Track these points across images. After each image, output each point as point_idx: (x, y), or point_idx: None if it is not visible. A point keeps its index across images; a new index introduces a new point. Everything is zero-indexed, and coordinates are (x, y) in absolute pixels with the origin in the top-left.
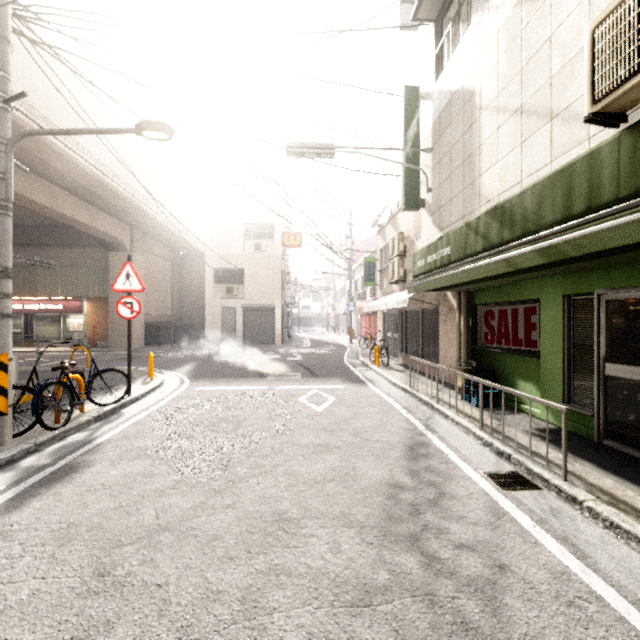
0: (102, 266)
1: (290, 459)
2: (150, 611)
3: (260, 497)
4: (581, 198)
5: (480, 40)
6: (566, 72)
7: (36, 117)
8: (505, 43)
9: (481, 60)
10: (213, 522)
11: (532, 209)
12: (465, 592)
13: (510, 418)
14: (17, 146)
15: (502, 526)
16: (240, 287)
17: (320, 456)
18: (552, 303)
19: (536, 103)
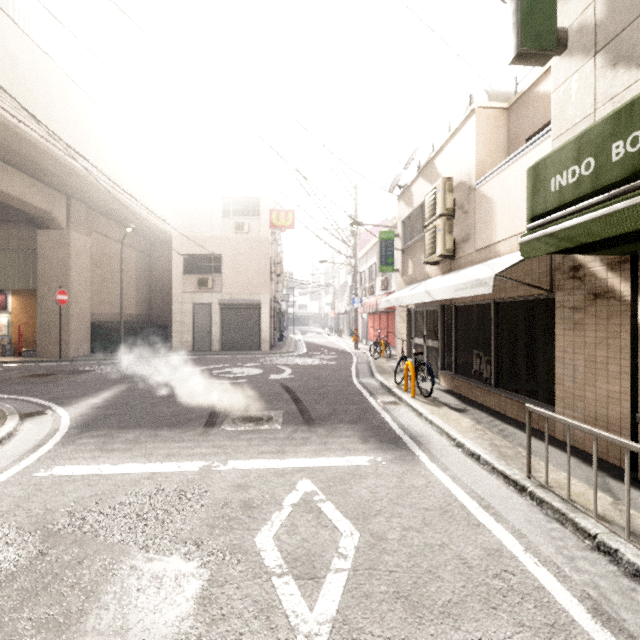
0: (31, 249)
1: None
2: None
3: None
4: None
5: None
6: None
7: None
8: None
9: None
10: None
11: None
12: None
13: None
14: None
15: None
16: (217, 278)
17: None
18: None
19: None
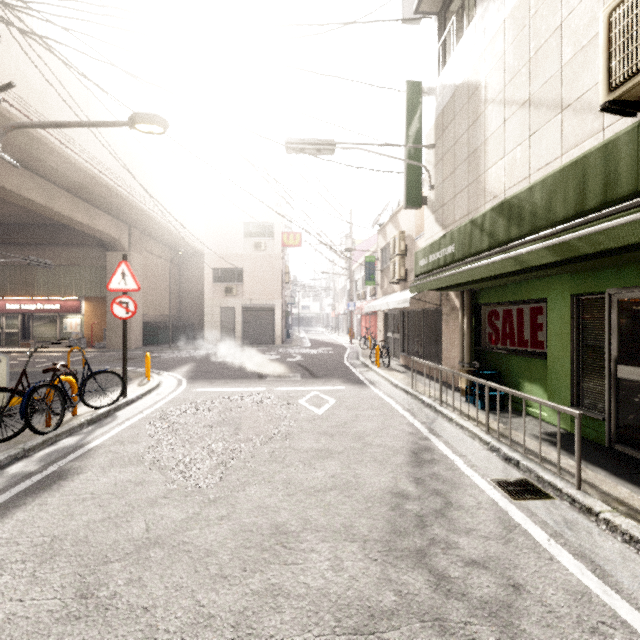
0: (100, 266)
1: (289, 465)
2: (135, 639)
3: (257, 507)
4: (596, 192)
5: (485, 31)
6: (578, 60)
7: (31, 113)
8: (512, 33)
9: (486, 52)
10: (207, 535)
11: (542, 204)
12: (478, 616)
13: (516, 421)
14: (12, 143)
15: (514, 540)
16: (239, 287)
17: (320, 462)
18: (560, 303)
19: (545, 94)
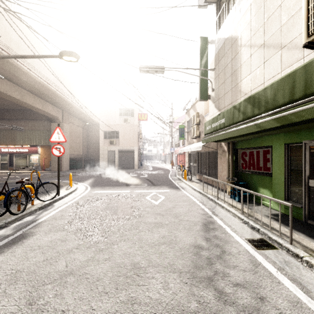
0: (48, 130)
1: (141, 231)
2: None
3: (124, 254)
4: (300, 90)
5: (241, 10)
6: (290, 22)
7: (12, 53)
8: (255, 10)
9: (241, 20)
10: (97, 269)
11: (271, 97)
12: None
13: (256, 208)
14: (3, 68)
15: (259, 272)
16: (117, 140)
17: (157, 229)
18: (279, 148)
19: (272, 41)
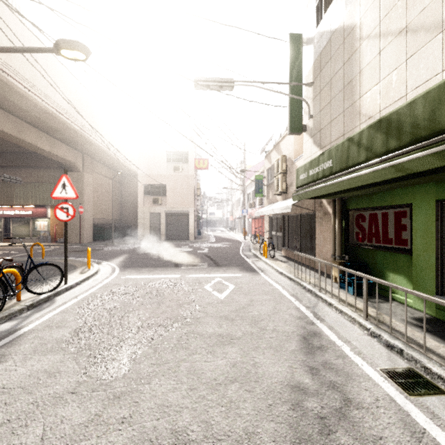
0: None
1: (194, 352)
2: None
3: (160, 405)
4: None
5: None
6: None
7: None
8: None
9: None
10: None
11: (424, 116)
12: None
13: (386, 306)
14: None
15: None
16: (163, 198)
17: (222, 349)
18: (425, 207)
19: (424, 19)
